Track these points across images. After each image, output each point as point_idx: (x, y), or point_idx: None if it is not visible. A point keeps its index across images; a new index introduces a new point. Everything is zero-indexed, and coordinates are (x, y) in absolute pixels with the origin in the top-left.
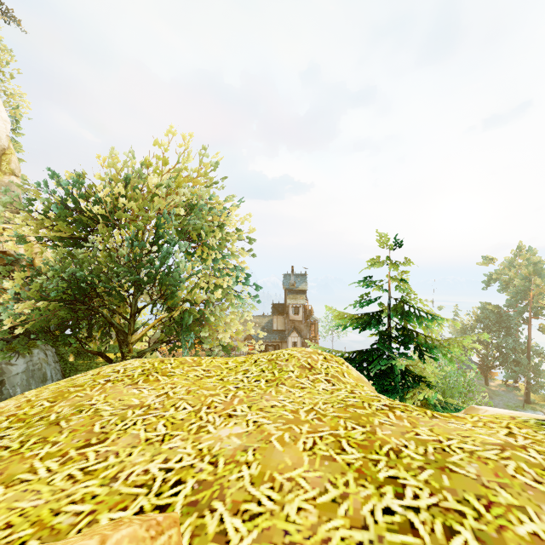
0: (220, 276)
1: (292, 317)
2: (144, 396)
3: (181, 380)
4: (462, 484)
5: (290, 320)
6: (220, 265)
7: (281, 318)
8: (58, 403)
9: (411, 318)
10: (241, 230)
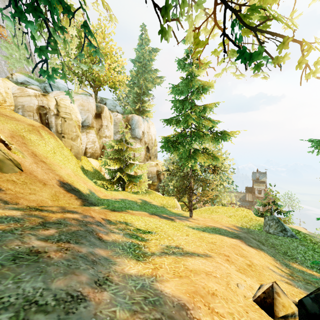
0: (222, 181)
1: (257, 195)
2: (219, 210)
3: (223, 209)
4: (251, 219)
5: (256, 196)
6: (222, 177)
7: (250, 194)
8: (210, 209)
9: (276, 205)
10: (229, 164)
